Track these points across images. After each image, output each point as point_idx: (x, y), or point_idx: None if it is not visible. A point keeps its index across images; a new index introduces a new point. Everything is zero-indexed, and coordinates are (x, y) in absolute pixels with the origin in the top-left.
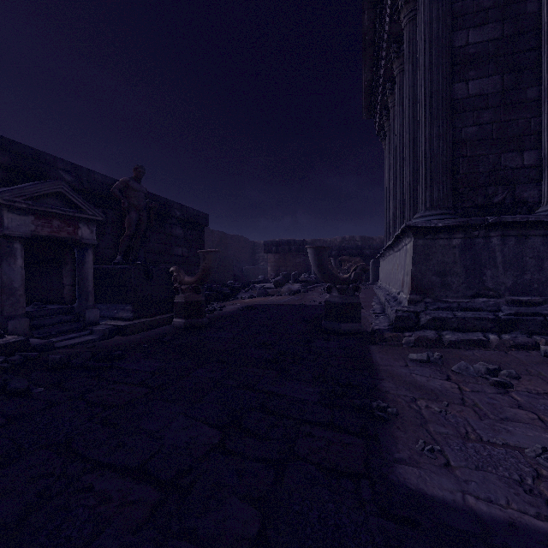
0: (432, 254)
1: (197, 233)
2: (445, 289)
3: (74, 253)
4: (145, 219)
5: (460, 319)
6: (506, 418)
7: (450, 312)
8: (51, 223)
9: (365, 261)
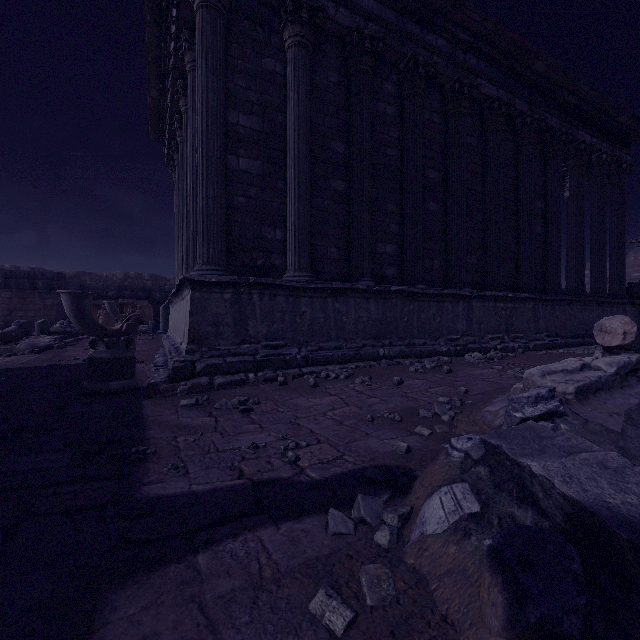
0: (208, 306)
1: None
2: (219, 338)
3: None
4: None
5: (229, 364)
6: (241, 432)
7: (222, 359)
8: None
9: (155, 306)
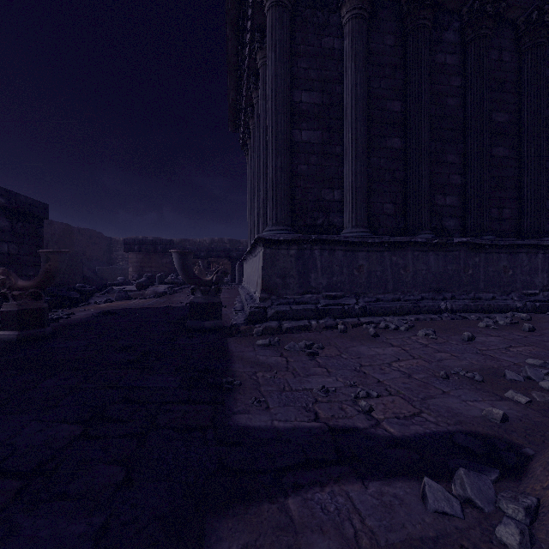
0: (277, 261)
1: (32, 226)
2: (285, 289)
3: None
4: None
5: (294, 311)
6: (310, 374)
7: (288, 306)
8: None
9: (232, 263)
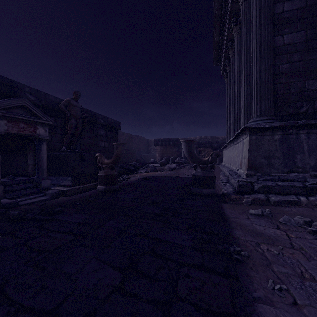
0: (261, 145)
1: (113, 133)
2: (270, 167)
3: (35, 144)
4: (81, 124)
5: (280, 187)
6: None
7: (274, 182)
8: (18, 125)
9: (213, 151)
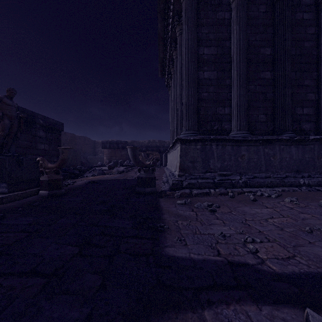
0: (189, 152)
1: (55, 135)
2: (194, 169)
3: None
4: (17, 125)
5: (200, 183)
6: (211, 224)
7: (196, 180)
8: None
9: (160, 154)
